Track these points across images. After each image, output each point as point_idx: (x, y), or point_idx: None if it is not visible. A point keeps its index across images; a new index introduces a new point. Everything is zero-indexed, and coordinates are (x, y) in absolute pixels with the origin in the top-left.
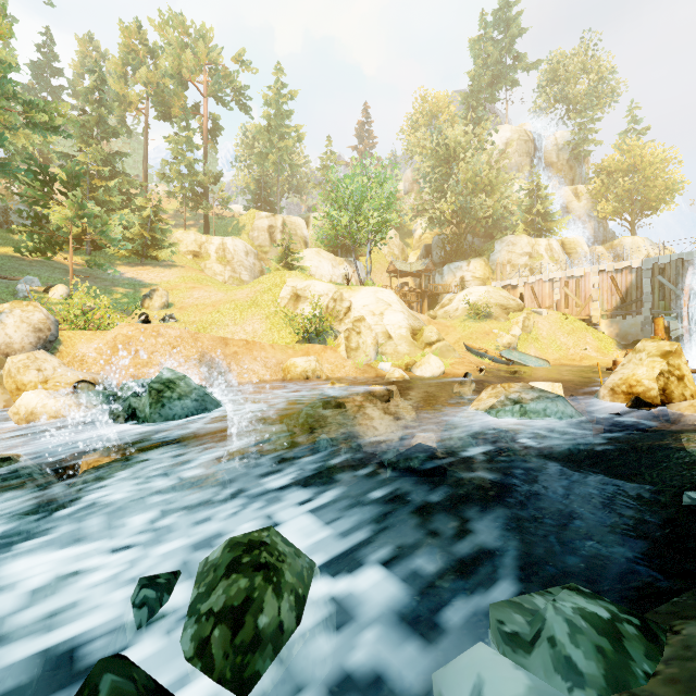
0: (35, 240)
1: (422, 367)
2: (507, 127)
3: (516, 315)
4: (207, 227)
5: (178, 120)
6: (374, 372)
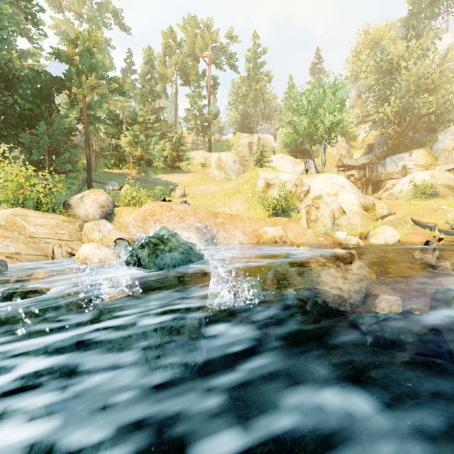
0: (113, 159)
1: (376, 235)
2: (448, 35)
3: None
4: (210, 148)
5: (193, 82)
6: (331, 239)
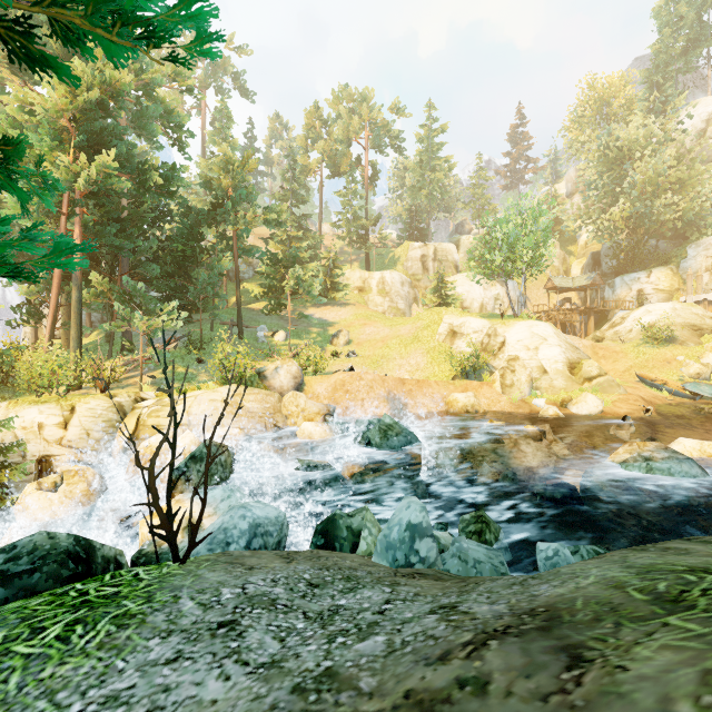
0: (270, 304)
1: (578, 404)
2: (709, 100)
3: (711, 339)
4: (368, 263)
5: (346, 176)
6: (528, 408)
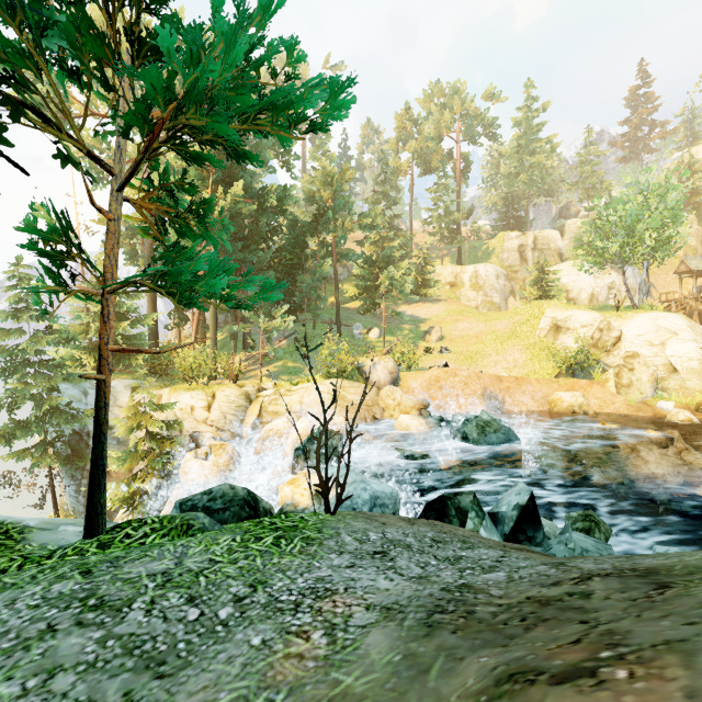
0: (365, 303)
1: None
2: None
3: None
4: (459, 257)
5: (437, 172)
6: (651, 411)
